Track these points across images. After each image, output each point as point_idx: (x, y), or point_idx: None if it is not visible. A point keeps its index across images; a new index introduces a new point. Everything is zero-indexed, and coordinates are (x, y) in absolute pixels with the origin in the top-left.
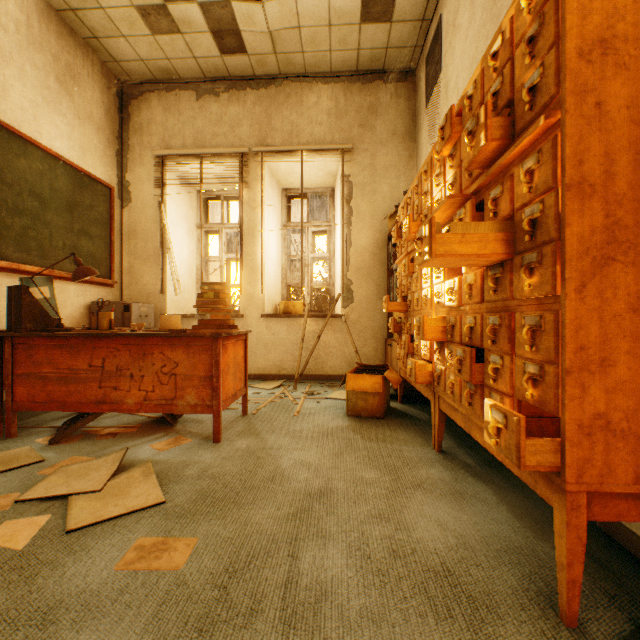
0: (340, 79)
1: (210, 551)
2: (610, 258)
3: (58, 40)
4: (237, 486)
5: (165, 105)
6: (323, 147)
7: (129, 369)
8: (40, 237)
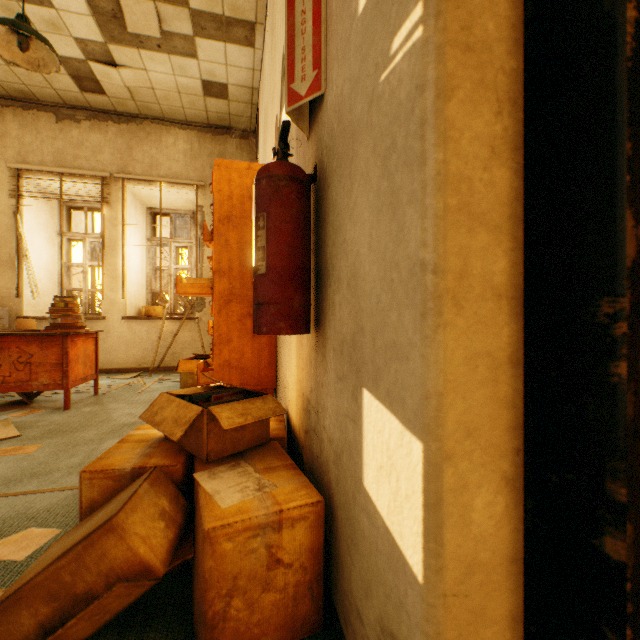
0: (195, 128)
1: (51, 447)
2: (231, 300)
3: None
4: (76, 426)
5: (22, 122)
6: (180, 181)
7: None
8: None
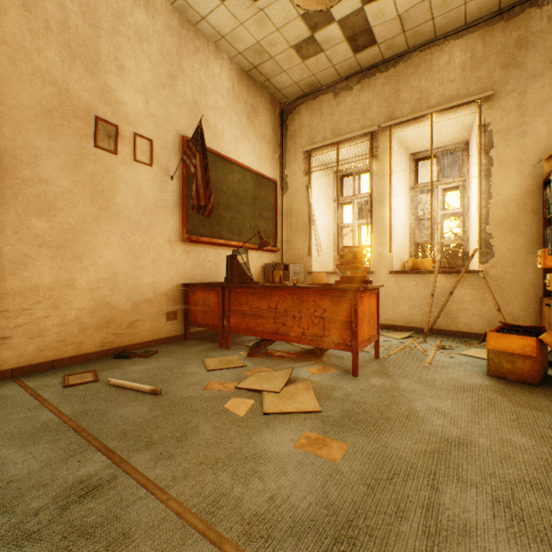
0: (476, 27)
1: (357, 457)
2: None
3: (247, 91)
4: (375, 414)
5: (310, 111)
6: (455, 103)
7: (292, 311)
8: (238, 223)
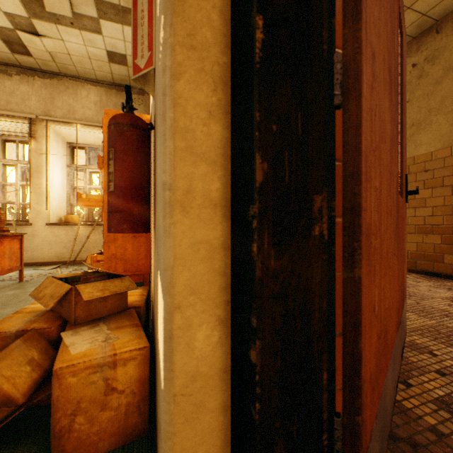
0: (103, 85)
1: None
2: None
3: None
4: None
5: None
6: (91, 124)
7: None
8: None
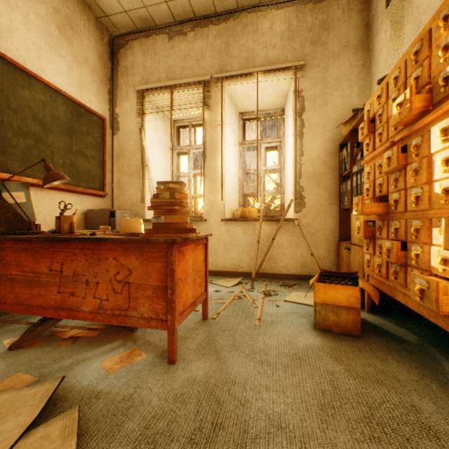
0: (292, 3)
1: None
2: None
3: None
4: None
5: (144, 49)
6: (276, 66)
7: (84, 275)
8: (42, 155)
